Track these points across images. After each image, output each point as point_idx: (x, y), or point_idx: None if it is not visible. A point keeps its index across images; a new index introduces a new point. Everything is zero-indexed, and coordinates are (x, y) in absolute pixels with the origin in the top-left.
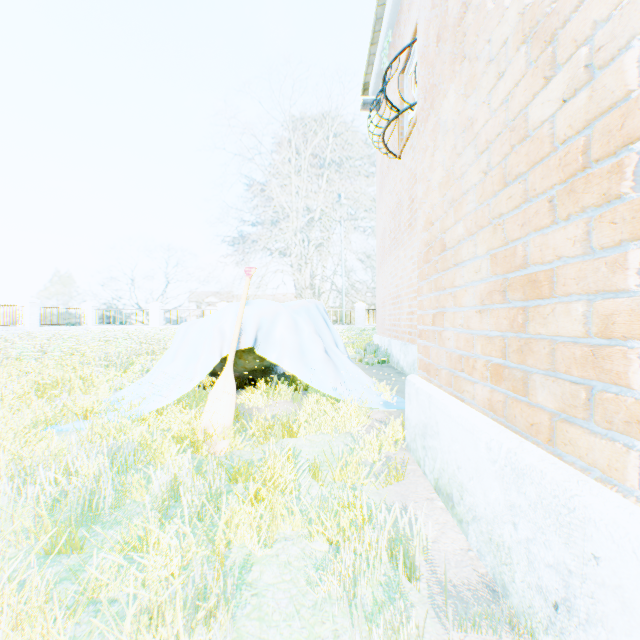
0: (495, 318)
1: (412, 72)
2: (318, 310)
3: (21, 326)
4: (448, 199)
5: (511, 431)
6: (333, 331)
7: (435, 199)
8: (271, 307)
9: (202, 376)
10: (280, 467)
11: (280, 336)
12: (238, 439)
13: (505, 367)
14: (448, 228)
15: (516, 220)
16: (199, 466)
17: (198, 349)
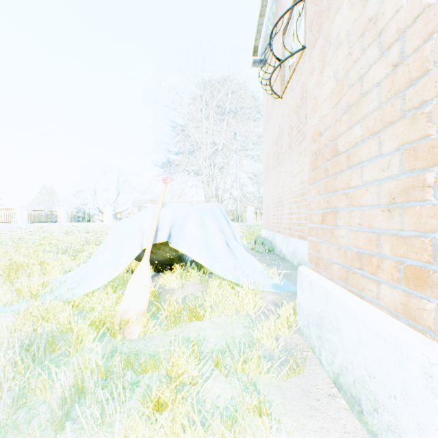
0: (415, 217)
1: (291, 33)
2: (221, 211)
3: (14, 223)
4: (343, 106)
5: None
6: (232, 227)
7: (326, 110)
8: (183, 208)
9: (125, 265)
10: (184, 360)
11: (190, 232)
12: (151, 323)
13: (430, 272)
14: (341, 134)
15: None
16: (113, 351)
17: (123, 242)
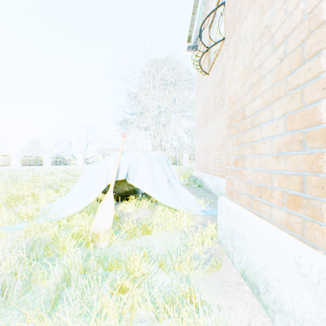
0: (293, 161)
1: (215, 27)
2: (164, 157)
3: (11, 166)
4: (248, 84)
5: (309, 246)
6: (172, 169)
7: (237, 87)
8: (136, 155)
9: (95, 196)
10: (139, 260)
11: (142, 172)
12: (114, 236)
13: (302, 198)
14: (248, 103)
15: (316, 86)
16: (89, 255)
17: (94, 180)
